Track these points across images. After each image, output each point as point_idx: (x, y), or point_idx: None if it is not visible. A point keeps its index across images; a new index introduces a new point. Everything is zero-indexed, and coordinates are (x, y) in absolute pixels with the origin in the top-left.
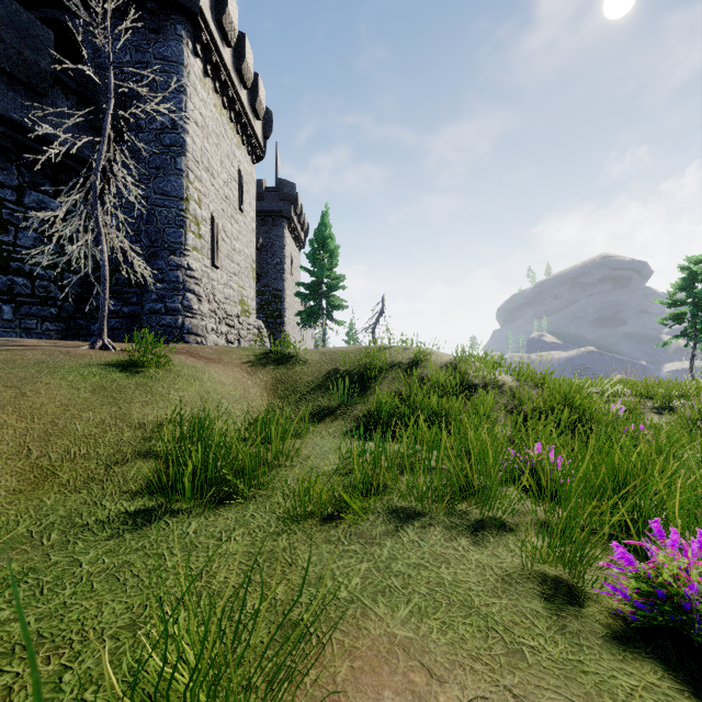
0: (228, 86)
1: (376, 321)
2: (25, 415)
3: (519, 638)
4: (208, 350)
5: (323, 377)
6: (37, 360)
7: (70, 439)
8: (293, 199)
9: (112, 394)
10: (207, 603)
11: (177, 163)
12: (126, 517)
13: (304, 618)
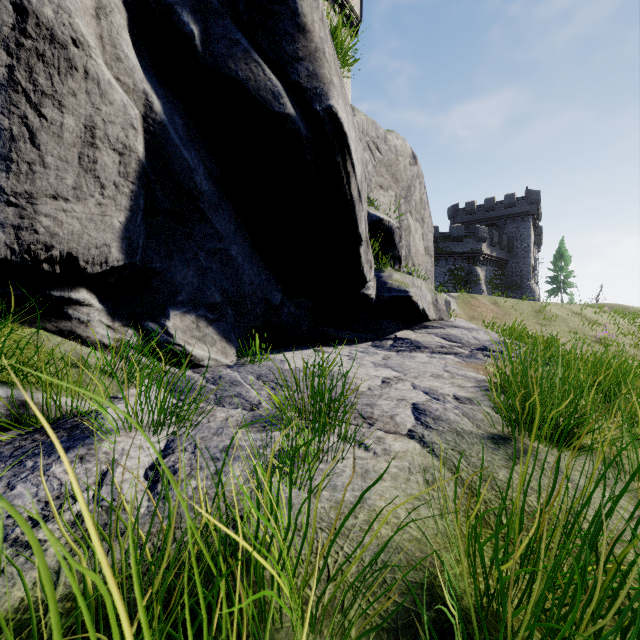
0: (535, 221)
1: (598, 295)
2: None
3: None
4: None
5: None
6: None
7: None
8: (540, 233)
9: None
10: None
11: (529, 256)
12: None
13: None
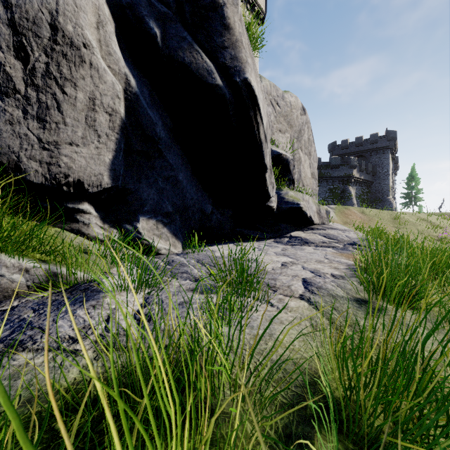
0: (393, 153)
1: (440, 206)
2: None
3: None
4: None
5: None
6: None
7: None
8: (397, 162)
9: None
10: None
11: (388, 178)
12: None
13: None
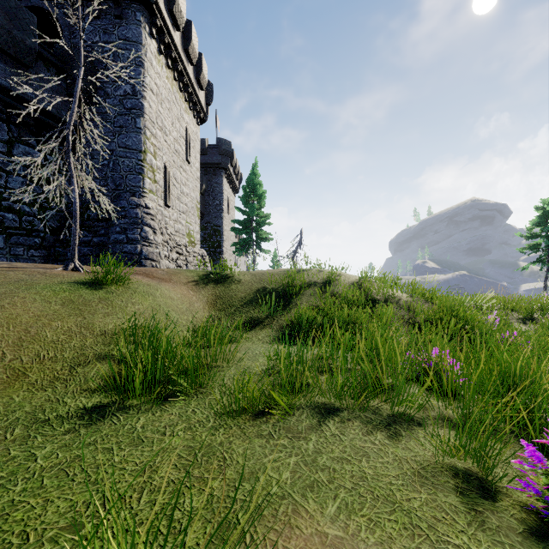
0: (178, 62)
1: (296, 250)
2: (2, 324)
3: (443, 536)
4: (161, 272)
5: (253, 294)
6: (18, 278)
7: (40, 344)
8: (229, 154)
9: (78, 306)
10: (148, 500)
11: (136, 123)
12: (83, 412)
13: (238, 515)
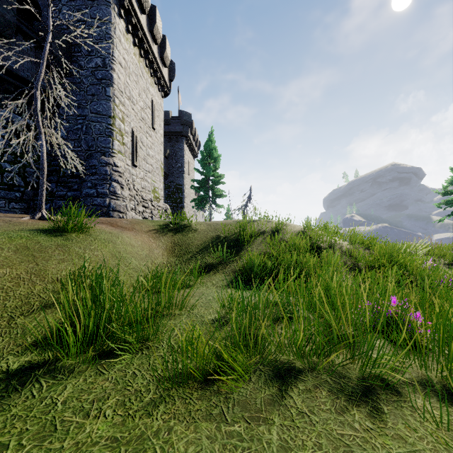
0: (144, 41)
1: (246, 204)
2: None
3: None
4: (125, 221)
5: (208, 241)
6: None
7: None
8: (189, 124)
9: (33, 253)
10: None
11: (106, 92)
12: (3, 378)
13: None
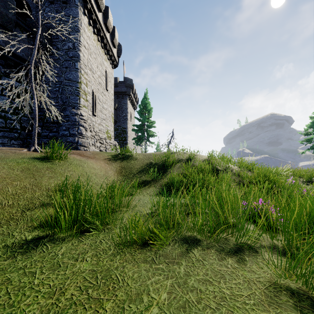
0: (100, 31)
1: (170, 141)
2: None
3: None
4: (89, 153)
5: (144, 166)
6: None
7: (3, 196)
8: (131, 86)
9: (32, 172)
10: None
11: (75, 65)
12: (24, 243)
13: None
